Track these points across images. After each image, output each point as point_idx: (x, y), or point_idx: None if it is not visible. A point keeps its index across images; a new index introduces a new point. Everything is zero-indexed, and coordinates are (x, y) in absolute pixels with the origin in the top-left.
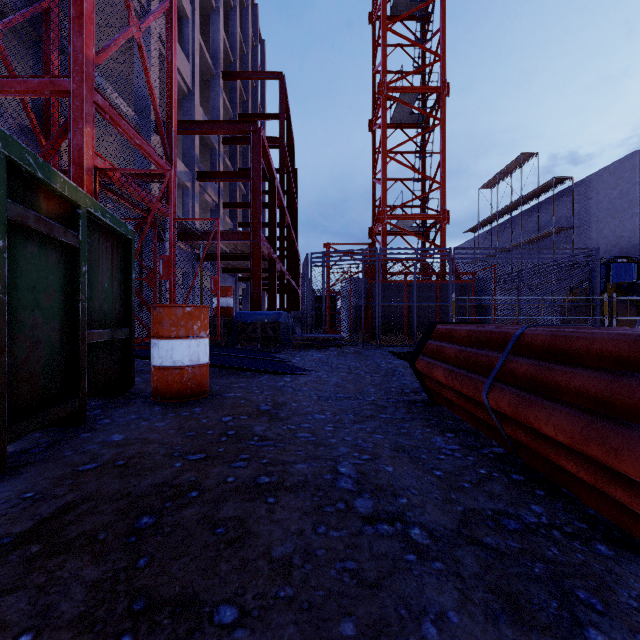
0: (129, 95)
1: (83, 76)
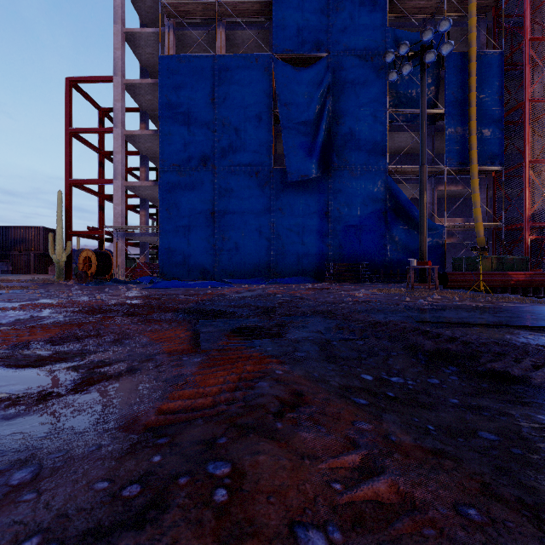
0: (542, 214)
1: (525, 222)
